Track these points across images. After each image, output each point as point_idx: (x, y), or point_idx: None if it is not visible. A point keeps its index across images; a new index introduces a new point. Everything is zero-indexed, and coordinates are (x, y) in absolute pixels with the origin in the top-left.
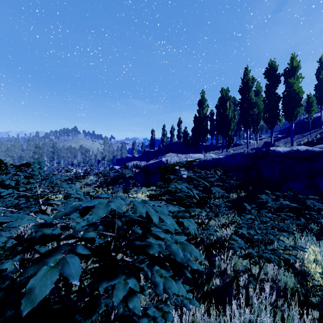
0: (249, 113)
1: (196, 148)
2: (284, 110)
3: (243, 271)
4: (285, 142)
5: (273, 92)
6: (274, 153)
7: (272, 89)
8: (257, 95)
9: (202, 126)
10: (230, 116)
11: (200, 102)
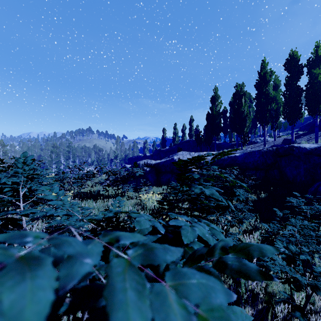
0: (267, 108)
1: (208, 146)
2: (308, 104)
3: (284, 301)
4: (307, 138)
5: (295, 85)
6: (299, 150)
7: (293, 81)
8: (275, 89)
9: (215, 123)
10: (246, 112)
11: (213, 98)
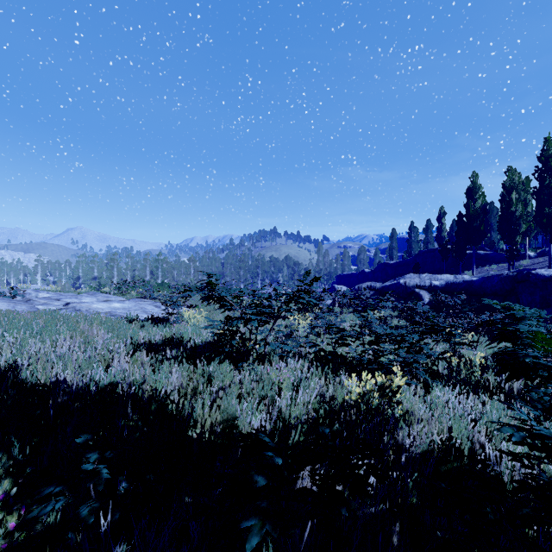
0: None
1: (460, 261)
2: None
3: None
4: None
5: None
6: (535, 277)
7: None
8: None
9: (472, 228)
10: (520, 212)
11: (469, 191)
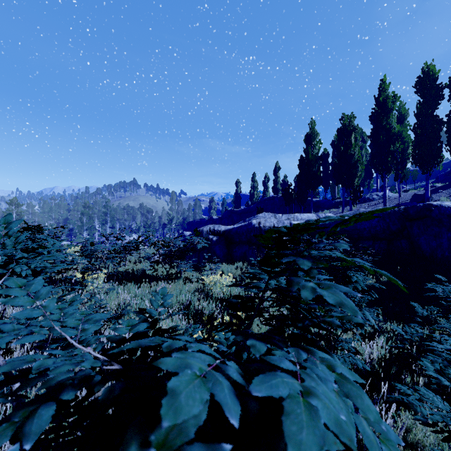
0: (388, 150)
1: (302, 205)
2: (450, 142)
3: None
4: (449, 194)
5: (431, 114)
6: (440, 211)
7: (428, 110)
8: (399, 122)
9: (312, 172)
10: (357, 156)
11: (308, 137)
